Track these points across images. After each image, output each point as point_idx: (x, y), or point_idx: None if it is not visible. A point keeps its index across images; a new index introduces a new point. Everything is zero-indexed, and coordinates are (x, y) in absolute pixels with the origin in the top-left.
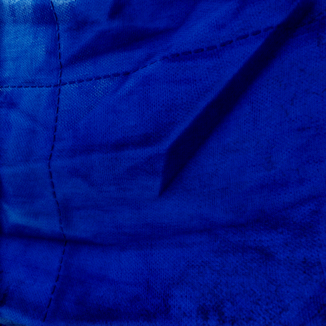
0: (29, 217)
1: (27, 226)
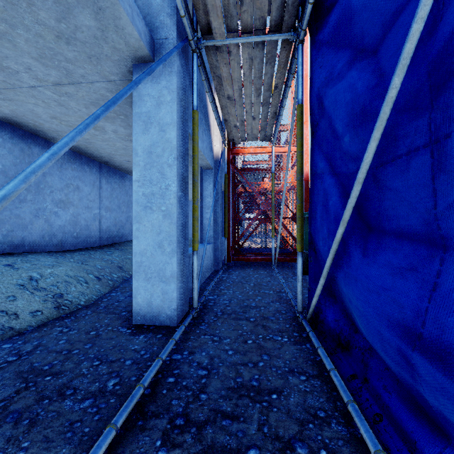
0: None
1: None
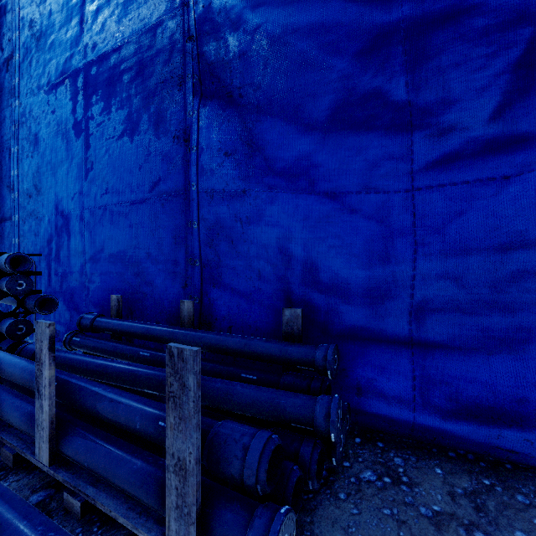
0: (373, 319)
1: (366, 327)
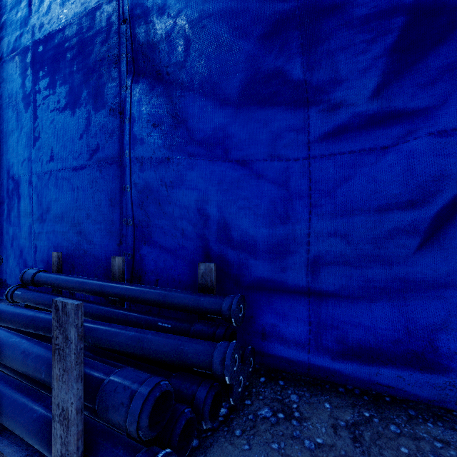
0: (277, 271)
1: (271, 279)
